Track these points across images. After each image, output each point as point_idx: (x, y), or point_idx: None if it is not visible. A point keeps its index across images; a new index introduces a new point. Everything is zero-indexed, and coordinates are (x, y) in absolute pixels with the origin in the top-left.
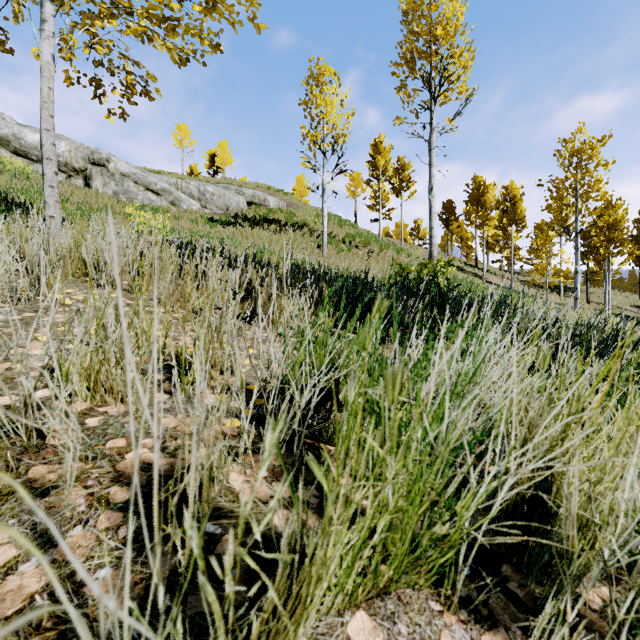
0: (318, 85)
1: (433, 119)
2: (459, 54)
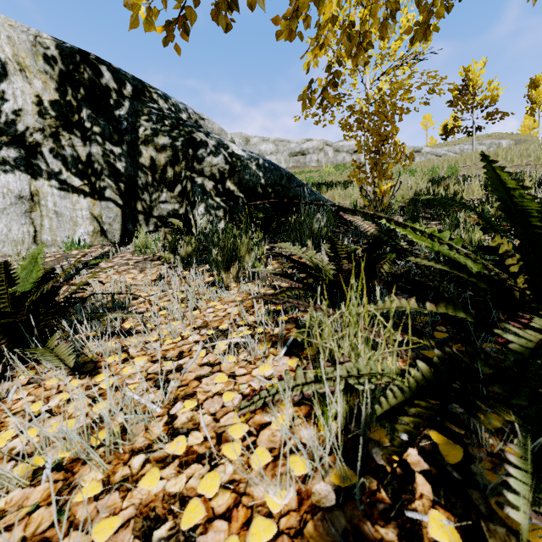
0: (535, 87)
1: None
2: None
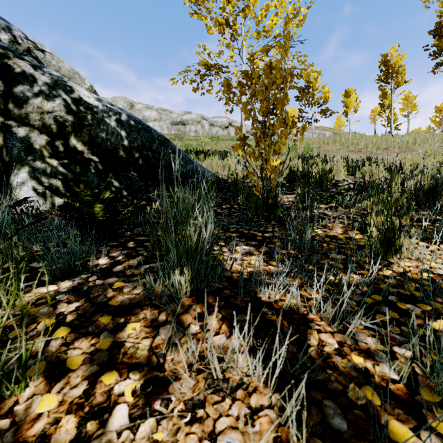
0: (348, 96)
1: (392, 95)
2: (401, 73)
